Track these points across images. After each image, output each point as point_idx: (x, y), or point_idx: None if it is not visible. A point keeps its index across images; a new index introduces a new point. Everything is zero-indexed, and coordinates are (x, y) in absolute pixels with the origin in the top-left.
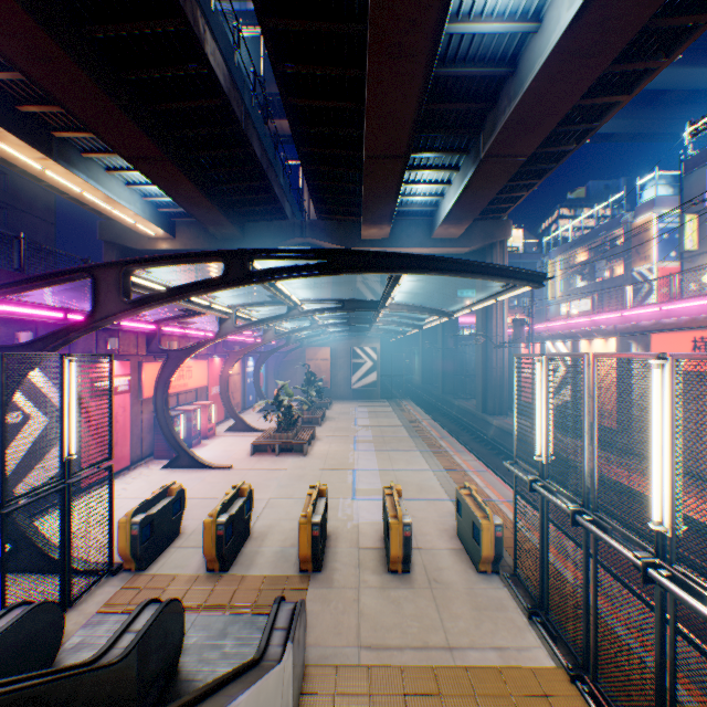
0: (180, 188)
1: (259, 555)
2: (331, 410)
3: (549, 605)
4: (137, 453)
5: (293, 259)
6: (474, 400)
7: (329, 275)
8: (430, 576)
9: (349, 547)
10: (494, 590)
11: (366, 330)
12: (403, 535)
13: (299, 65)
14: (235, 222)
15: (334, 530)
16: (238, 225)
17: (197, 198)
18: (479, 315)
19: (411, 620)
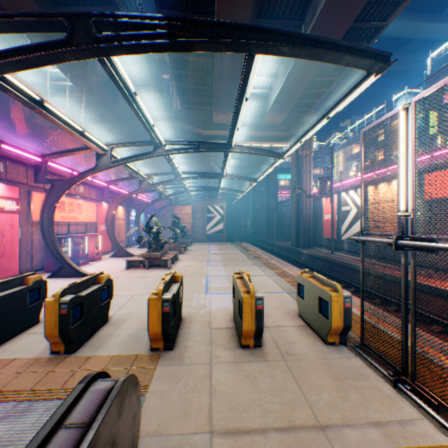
0: (71, 64)
1: (111, 337)
2: (192, 246)
3: (419, 371)
4: (27, 266)
5: (143, 30)
6: (289, 242)
7: (181, 50)
8: (281, 349)
9: (202, 328)
10: (348, 360)
11: (216, 190)
12: (256, 309)
13: None
14: (120, 106)
15: (188, 315)
16: (122, 109)
17: (86, 76)
18: (294, 180)
19: (270, 395)
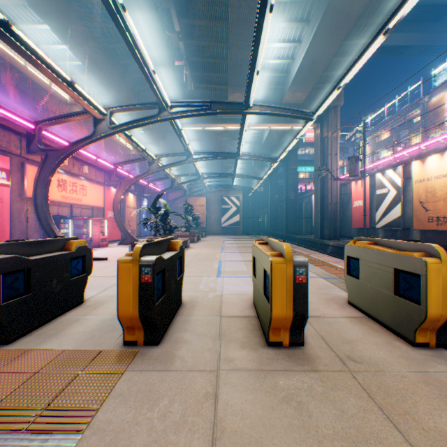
0: (75, 35)
1: (75, 324)
2: (206, 238)
3: None
4: None
5: None
6: (310, 235)
7: None
8: (338, 352)
9: (208, 315)
10: None
11: (231, 176)
12: (294, 282)
13: None
14: (130, 87)
15: (191, 300)
16: (132, 90)
17: (92, 49)
18: (318, 165)
19: None
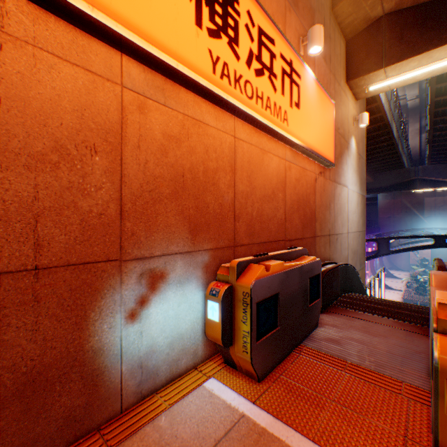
0: None
1: None
2: None
3: None
4: None
5: None
6: None
7: None
8: None
9: None
10: None
11: None
12: None
13: (446, 124)
14: (371, 176)
15: None
16: (371, 177)
17: None
18: None
19: None
